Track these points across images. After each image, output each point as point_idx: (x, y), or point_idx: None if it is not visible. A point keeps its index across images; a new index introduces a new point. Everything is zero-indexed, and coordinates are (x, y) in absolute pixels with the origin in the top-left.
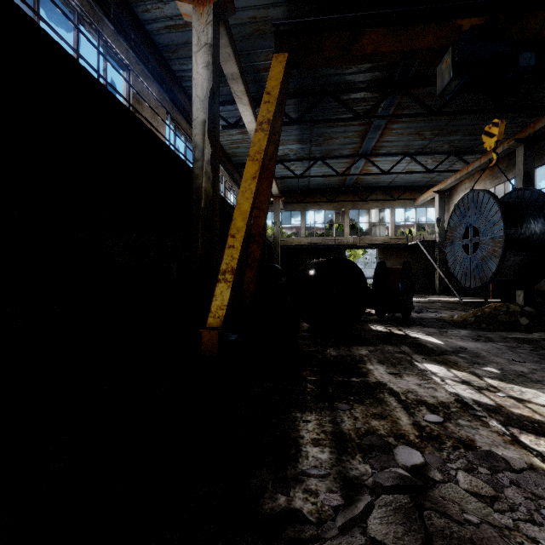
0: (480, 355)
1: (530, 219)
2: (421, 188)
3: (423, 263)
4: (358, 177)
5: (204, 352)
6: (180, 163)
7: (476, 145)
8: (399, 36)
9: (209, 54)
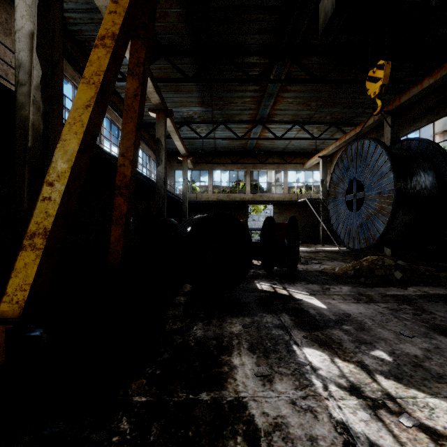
0: (365, 326)
1: (420, 171)
2: (309, 154)
3: (310, 217)
4: (257, 142)
5: None
6: None
7: (352, 117)
8: None
9: None
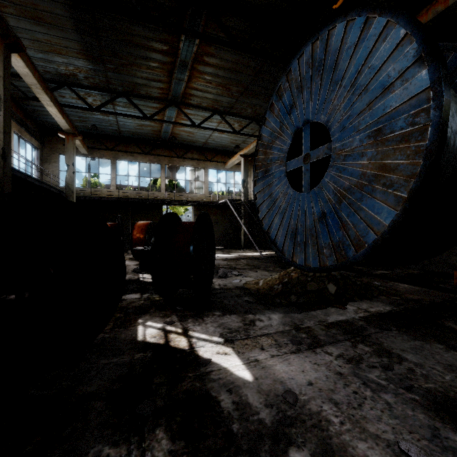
0: (333, 438)
1: None
2: (231, 153)
3: (232, 220)
4: (173, 131)
5: None
6: None
7: None
8: None
9: None
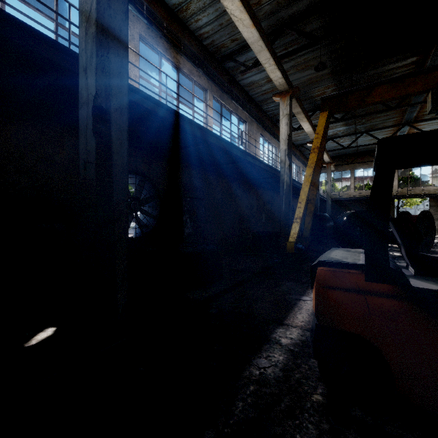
0: None
1: None
2: None
3: None
4: None
5: (288, 251)
6: (275, 170)
7: None
8: (397, 87)
9: (288, 119)
